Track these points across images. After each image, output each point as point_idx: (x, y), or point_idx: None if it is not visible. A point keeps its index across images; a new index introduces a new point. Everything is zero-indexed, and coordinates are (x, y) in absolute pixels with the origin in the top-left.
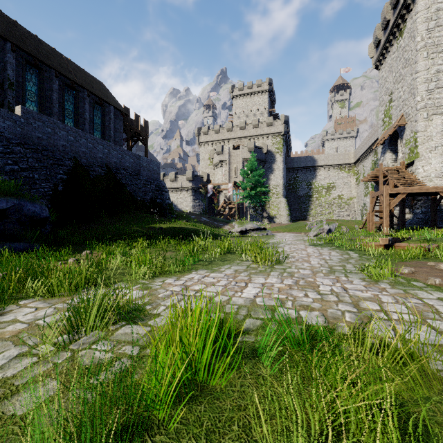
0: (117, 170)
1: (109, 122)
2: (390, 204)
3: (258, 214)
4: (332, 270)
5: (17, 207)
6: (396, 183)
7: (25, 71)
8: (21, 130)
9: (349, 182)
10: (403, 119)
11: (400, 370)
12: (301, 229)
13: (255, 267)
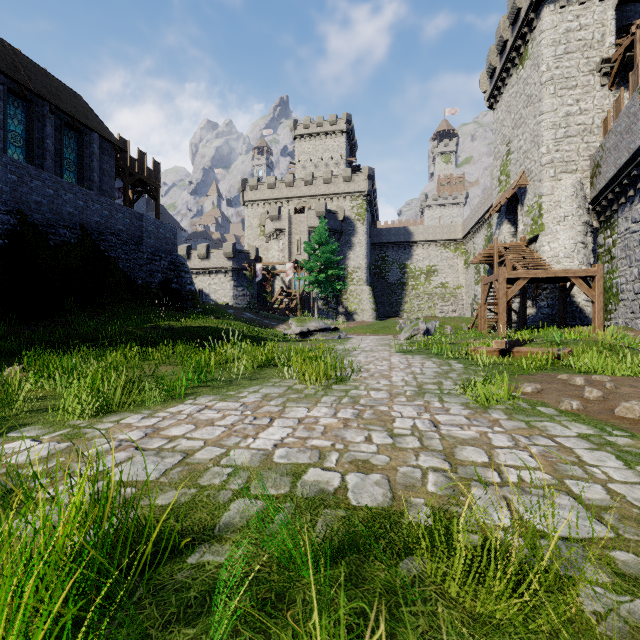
0: (100, 235)
1: (90, 159)
2: (508, 293)
3: (331, 309)
4: (421, 390)
5: None
6: (515, 264)
7: None
8: None
9: (456, 265)
10: (524, 177)
11: (522, 625)
12: (389, 330)
13: (301, 389)
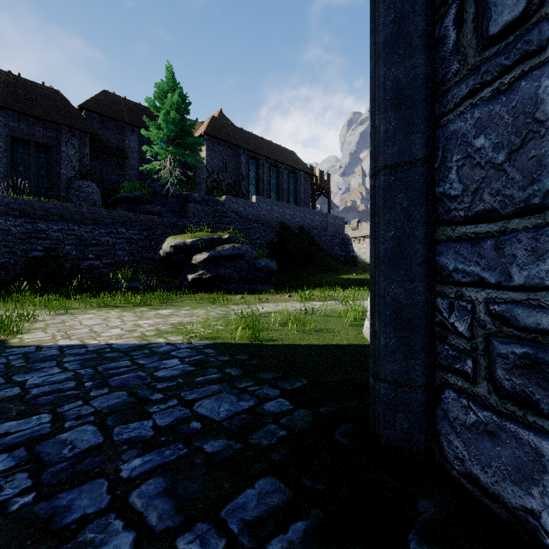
0: (309, 230)
1: (299, 186)
2: None
3: None
4: None
5: (266, 264)
6: None
7: (249, 165)
8: (255, 212)
9: None
10: None
11: None
12: None
13: None
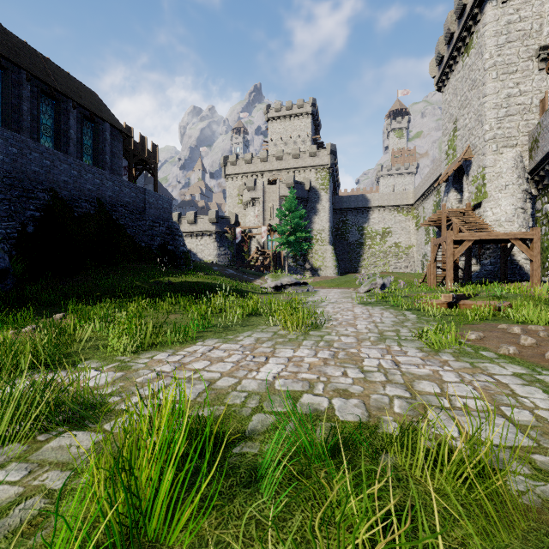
0: (113, 207)
1: (103, 144)
2: (455, 253)
3: (299, 266)
4: (383, 336)
5: None
6: (461, 228)
7: None
8: None
9: (408, 227)
10: (469, 151)
11: (466, 496)
12: (350, 284)
13: (284, 334)
